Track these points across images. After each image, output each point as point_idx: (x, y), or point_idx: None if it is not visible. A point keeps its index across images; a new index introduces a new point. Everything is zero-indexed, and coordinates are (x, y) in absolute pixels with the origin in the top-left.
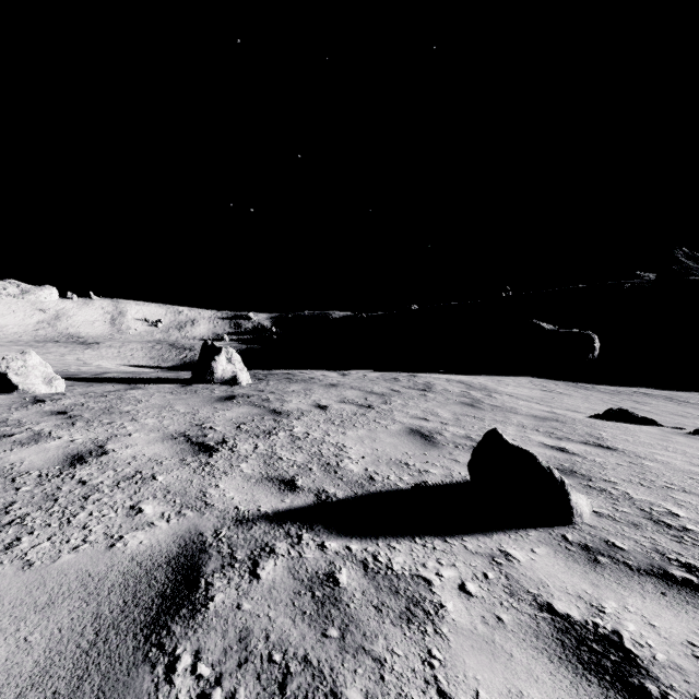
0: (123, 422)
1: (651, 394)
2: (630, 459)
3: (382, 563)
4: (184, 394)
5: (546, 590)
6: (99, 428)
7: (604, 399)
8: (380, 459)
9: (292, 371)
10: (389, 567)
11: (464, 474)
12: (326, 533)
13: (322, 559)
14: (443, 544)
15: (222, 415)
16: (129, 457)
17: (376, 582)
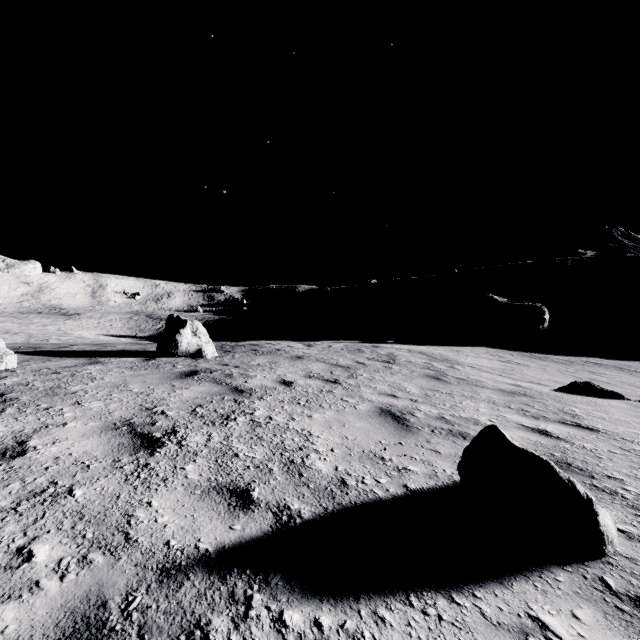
0: (64, 406)
1: (602, 364)
2: (619, 443)
3: None
4: (143, 370)
5: None
6: (31, 416)
7: (561, 369)
8: (351, 451)
9: (259, 342)
10: None
11: (450, 472)
12: (285, 591)
13: None
14: (450, 607)
15: (178, 395)
16: (50, 458)
17: None
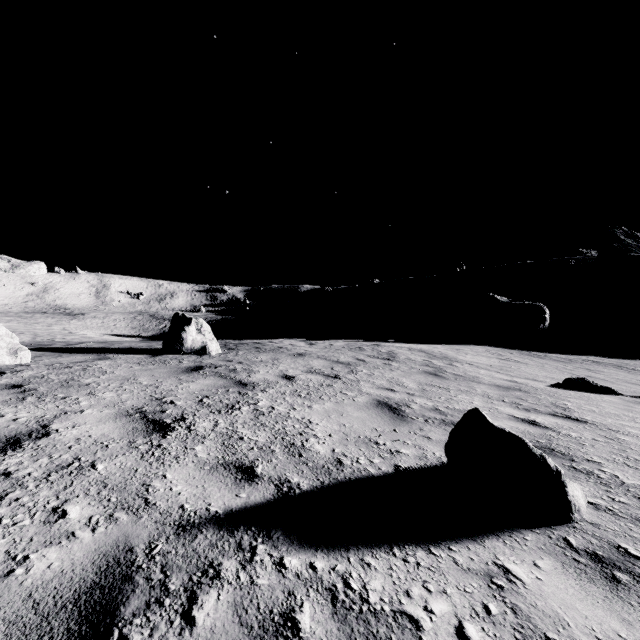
0: (79, 396)
1: (601, 362)
2: (604, 433)
3: (355, 591)
4: (151, 365)
5: (568, 633)
6: (50, 404)
7: (559, 367)
8: (348, 437)
9: (262, 341)
10: (364, 598)
11: (439, 455)
12: (285, 543)
13: (279, 587)
14: (428, 557)
15: (185, 387)
16: (72, 439)
17: (348, 627)
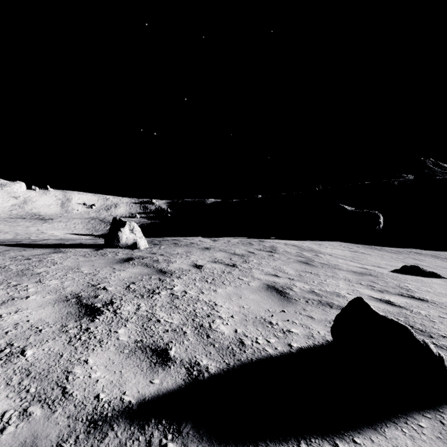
0: (29, 283)
1: (421, 253)
2: (445, 310)
3: None
4: (93, 257)
5: None
6: (2, 291)
7: (393, 257)
8: (247, 317)
9: (178, 238)
10: None
11: (323, 333)
12: (195, 440)
13: None
14: None
15: (117, 275)
16: (11, 324)
17: None
